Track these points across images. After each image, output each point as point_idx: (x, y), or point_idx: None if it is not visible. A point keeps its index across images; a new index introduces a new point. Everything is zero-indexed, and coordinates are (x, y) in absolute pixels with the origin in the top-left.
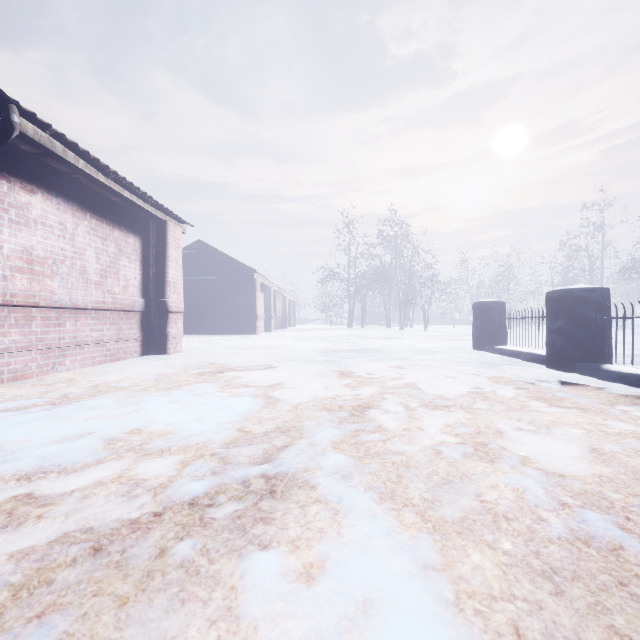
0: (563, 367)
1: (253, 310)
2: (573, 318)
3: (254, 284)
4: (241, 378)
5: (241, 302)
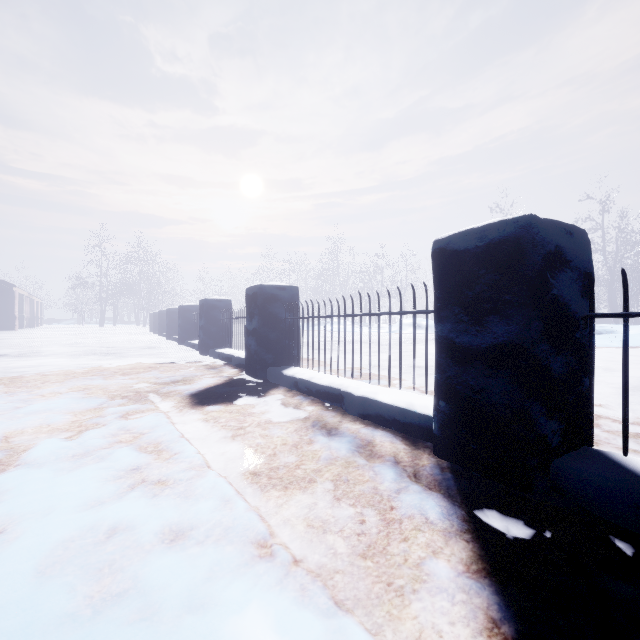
0: (154, 332)
1: (12, 313)
2: (156, 320)
3: (13, 295)
4: (45, 337)
5: (0, 307)
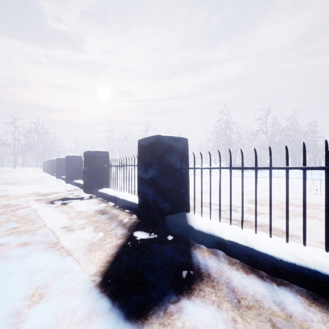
0: (45, 172)
1: None
2: (46, 165)
3: None
4: None
5: None
